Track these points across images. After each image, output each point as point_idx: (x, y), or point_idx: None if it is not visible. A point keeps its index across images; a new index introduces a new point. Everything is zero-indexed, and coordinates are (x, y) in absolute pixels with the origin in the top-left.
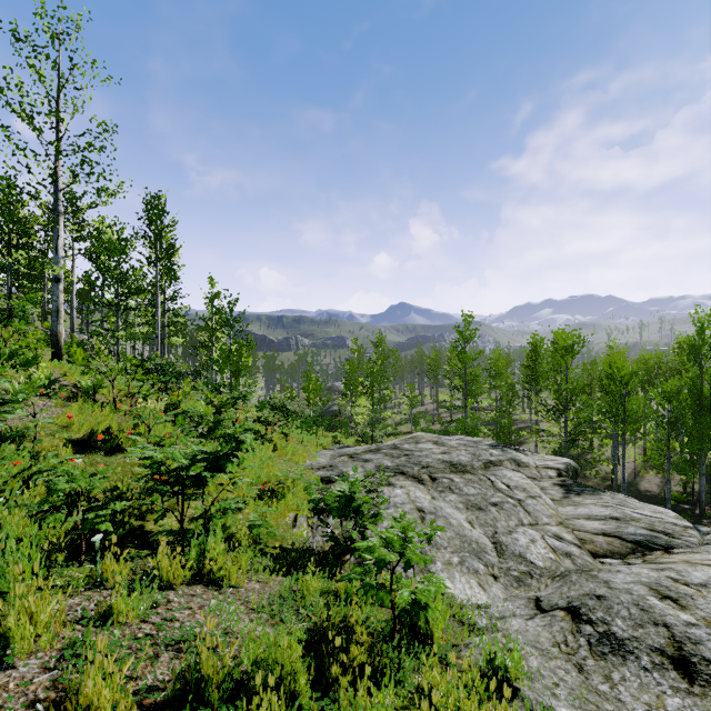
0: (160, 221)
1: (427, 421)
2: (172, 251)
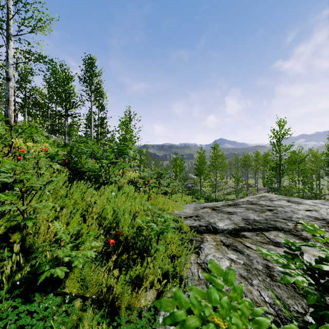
0: (92, 71)
1: (243, 193)
2: (102, 93)
